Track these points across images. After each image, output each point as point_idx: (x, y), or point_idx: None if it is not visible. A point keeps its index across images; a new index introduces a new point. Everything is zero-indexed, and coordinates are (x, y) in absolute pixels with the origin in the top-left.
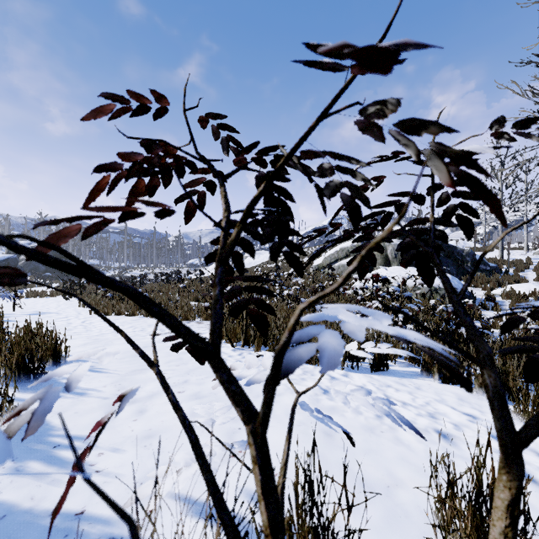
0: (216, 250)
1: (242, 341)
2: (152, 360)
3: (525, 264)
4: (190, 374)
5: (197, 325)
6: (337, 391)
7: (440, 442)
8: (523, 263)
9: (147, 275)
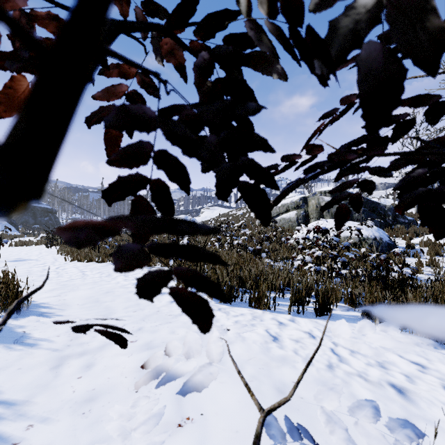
0: (120, 177)
1: None
2: (112, 305)
3: None
4: (145, 320)
5: None
6: (329, 416)
7: (398, 399)
8: None
9: None
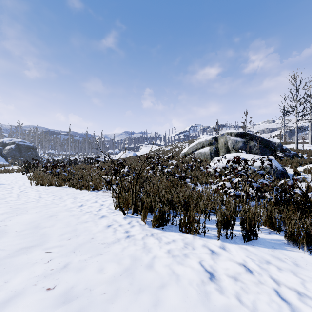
0: None
1: (132, 210)
2: (49, 232)
3: None
4: (76, 252)
5: (102, 194)
6: None
7: None
8: (311, 151)
9: (82, 159)
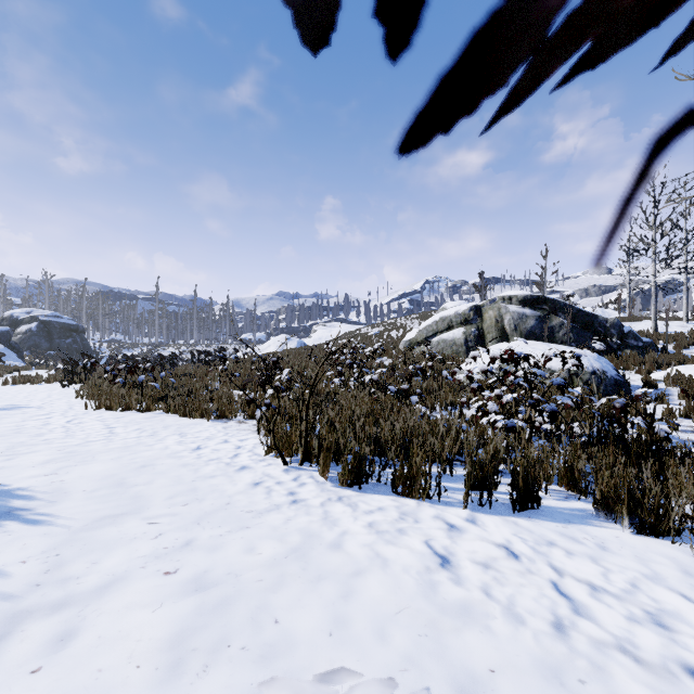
0: None
1: (301, 455)
2: (146, 492)
3: (689, 338)
4: (202, 524)
5: (237, 426)
6: None
7: None
8: (685, 337)
9: (185, 354)
